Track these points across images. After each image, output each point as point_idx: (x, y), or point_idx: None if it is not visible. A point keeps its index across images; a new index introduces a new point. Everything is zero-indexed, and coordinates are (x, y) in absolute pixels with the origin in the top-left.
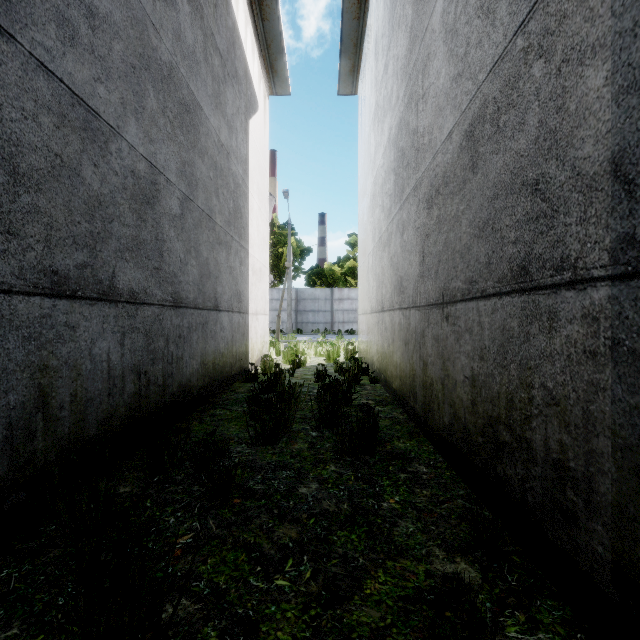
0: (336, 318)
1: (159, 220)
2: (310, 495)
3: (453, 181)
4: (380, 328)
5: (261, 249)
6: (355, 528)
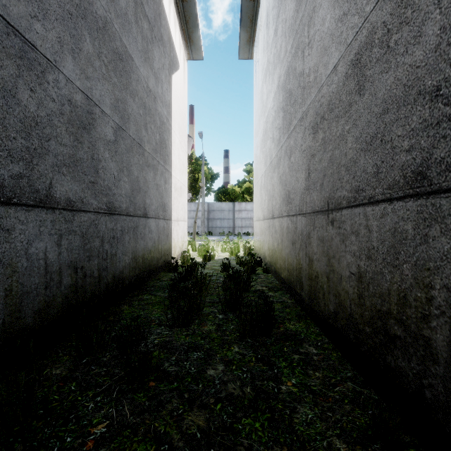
0: (236, 224)
1: (95, 143)
2: (217, 377)
3: (338, 106)
4: (271, 231)
5: (181, 172)
6: (258, 415)
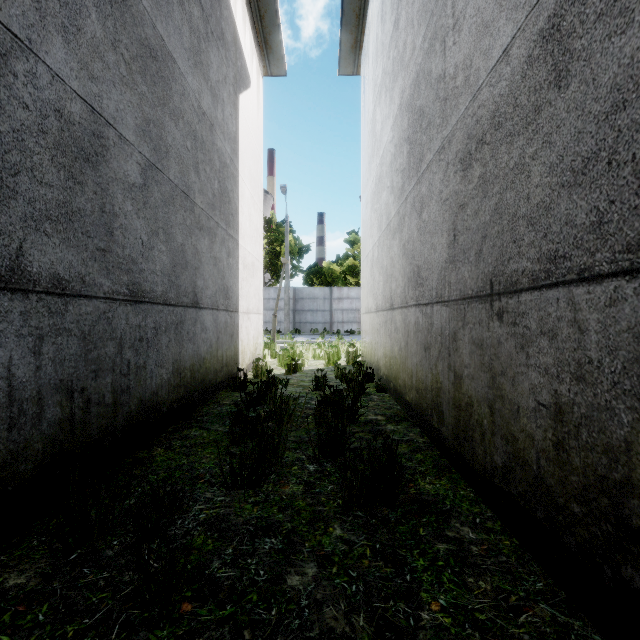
0: (335, 318)
1: (106, 186)
2: (304, 593)
3: (512, 116)
4: (388, 328)
5: (254, 241)
6: None
